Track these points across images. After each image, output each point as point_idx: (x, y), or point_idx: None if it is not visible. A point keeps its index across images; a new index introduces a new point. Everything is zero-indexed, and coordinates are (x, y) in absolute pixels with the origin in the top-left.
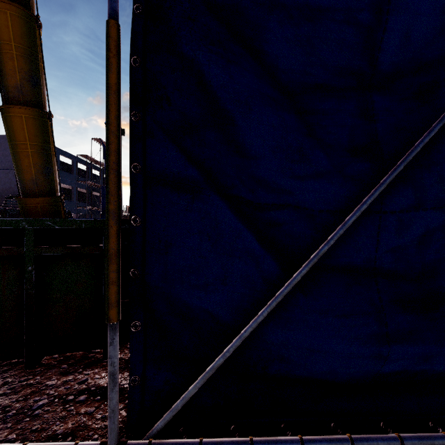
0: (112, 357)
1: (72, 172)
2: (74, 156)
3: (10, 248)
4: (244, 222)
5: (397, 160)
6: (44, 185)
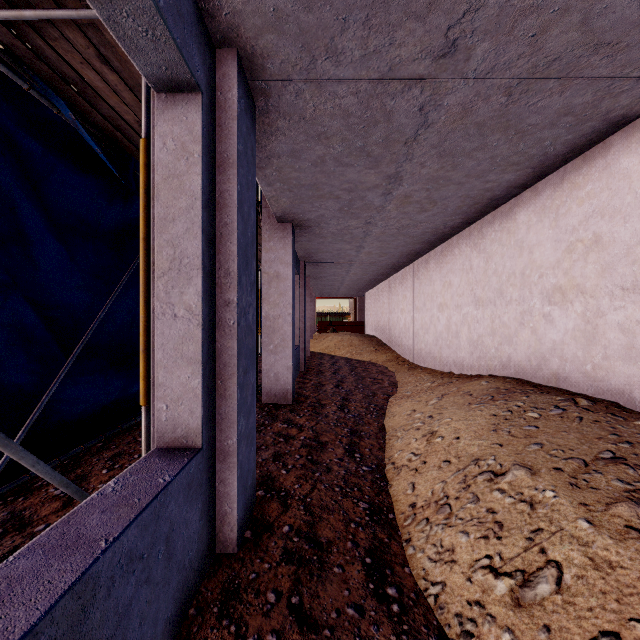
0: None
1: None
2: None
3: None
4: (38, 318)
5: (114, 284)
6: None
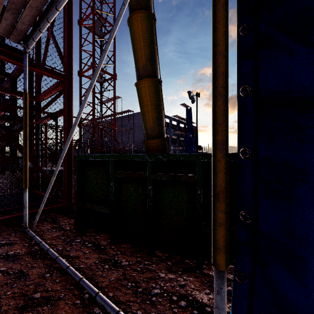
0: (219, 307)
1: (169, 126)
2: (170, 117)
3: (140, 173)
4: None
5: None
6: (157, 131)
